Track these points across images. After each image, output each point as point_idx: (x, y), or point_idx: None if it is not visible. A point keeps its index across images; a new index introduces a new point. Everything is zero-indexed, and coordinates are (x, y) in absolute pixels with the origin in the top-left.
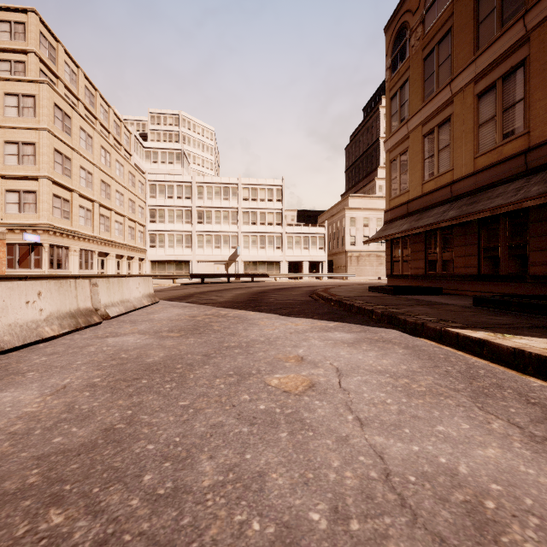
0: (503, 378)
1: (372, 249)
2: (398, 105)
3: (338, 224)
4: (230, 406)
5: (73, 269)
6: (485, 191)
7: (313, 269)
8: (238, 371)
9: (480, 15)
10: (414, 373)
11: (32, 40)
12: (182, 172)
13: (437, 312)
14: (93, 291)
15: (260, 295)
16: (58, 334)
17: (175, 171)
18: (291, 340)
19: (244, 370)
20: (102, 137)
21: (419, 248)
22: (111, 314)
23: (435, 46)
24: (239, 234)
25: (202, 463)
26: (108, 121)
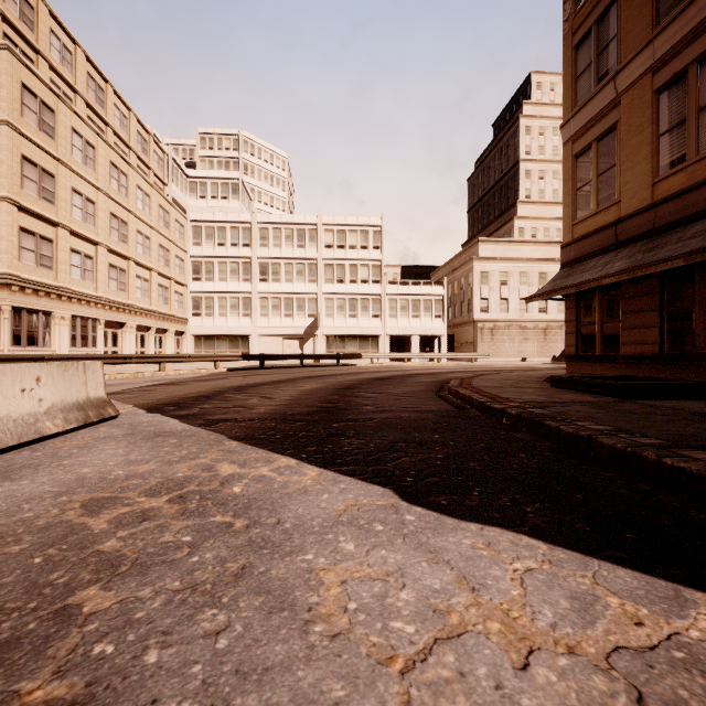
0: None
1: (512, 318)
2: (593, 53)
3: (463, 282)
4: None
5: (60, 347)
6: None
7: (425, 347)
8: None
9: None
10: None
11: None
12: (240, 210)
13: None
14: None
15: (345, 394)
16: None
17: (231, 209)
18: None
19: None
20: (113, 148)
21: (644, 305)
22: None
23: None
24: (320, 297)
25: None
26: (127, 131)
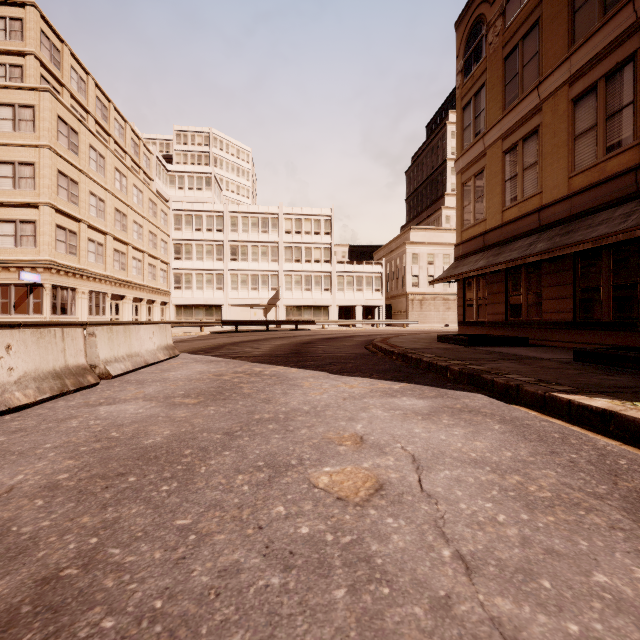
0: None
1: (438, 292)
2: (472, 116)
3: (398, 261)
4: (254, 528)
5: (81, 315)
6: (584, 217)
7: (368, 315)
8: (270, 460)
9: (577, 1)
10: (525, 464)
11: (32, 40)
12: (213, 200)
13: (531, 369)
14: (90, 342)
15: (304, 346)
16: (34, 401)
17: (205, 199)
18: (346, 410)
19: (280, 459)
20: (117, 157)
21: (498, 289)
22: (113, 372)
23: (519, 42)
24: (280, 273)
25: None
26: (124, 139)
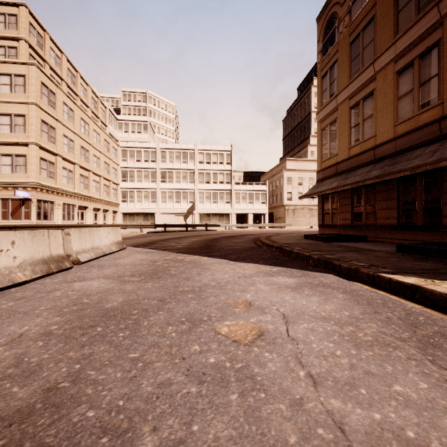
0: (444, 325)
1: (305, 204)
2: (328, 82)
3: (277, 183)
4: (180, 359)
5: (58, 220)
6: (404, 153)
7: (256, 220)
8: (189, 317)
9: (400, 4)
10: (357, 319)
11: (23, 29)
12: (148, 140)
13: (366, 258)
14: (66, 239)
15: (212, 242)
16: (30, 279)
17: (143, 139)
18: (240, 285)
19: (196, 316)
20: (82, 110)
21: (346, 202)
22: (82, 259)
23: (360, 32)
24: (196, 191)
25: (144, 438)
26: (87, 98)
